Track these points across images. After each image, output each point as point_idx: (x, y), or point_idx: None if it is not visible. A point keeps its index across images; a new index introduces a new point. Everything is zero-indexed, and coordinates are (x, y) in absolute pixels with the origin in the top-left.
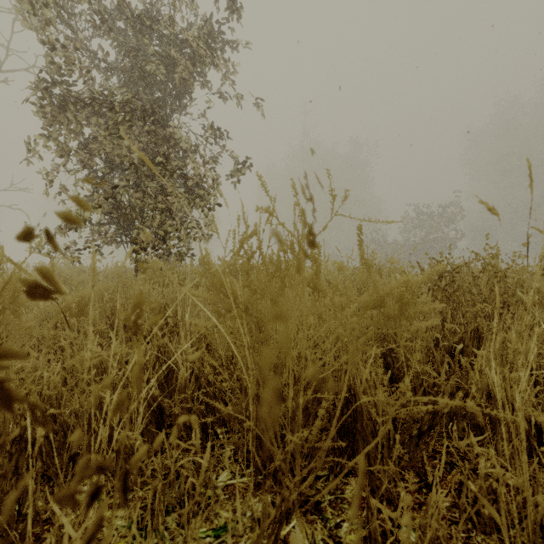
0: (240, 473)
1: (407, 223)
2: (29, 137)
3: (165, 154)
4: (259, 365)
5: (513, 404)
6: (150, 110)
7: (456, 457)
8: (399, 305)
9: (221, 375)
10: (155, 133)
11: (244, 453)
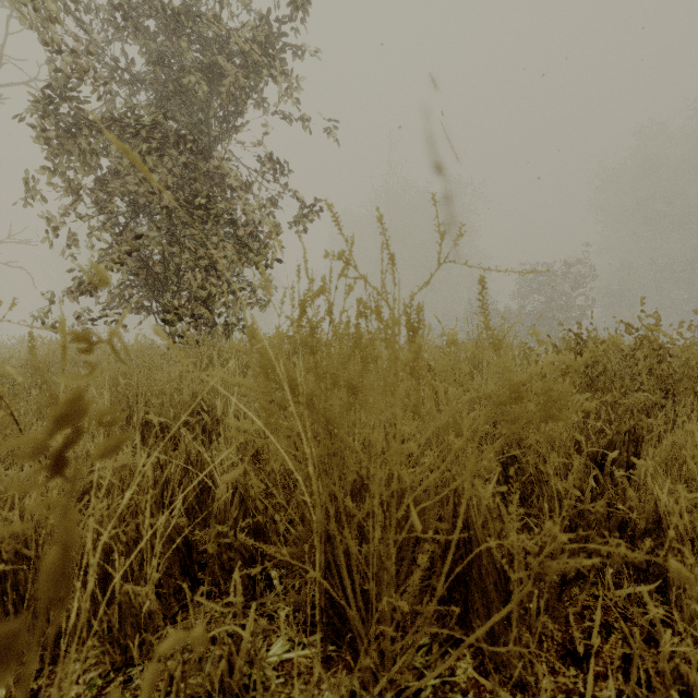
0: (301, 640)
1: (523, 286)
2: (27, 170)
3: (207, 193)
4: (330, 487)
5: (695, 538)
6: (189, 135)
7: (612, 615)
8: (546, 400)
9: (275, 497)
10: (194, 165)
11: (307, 615)
